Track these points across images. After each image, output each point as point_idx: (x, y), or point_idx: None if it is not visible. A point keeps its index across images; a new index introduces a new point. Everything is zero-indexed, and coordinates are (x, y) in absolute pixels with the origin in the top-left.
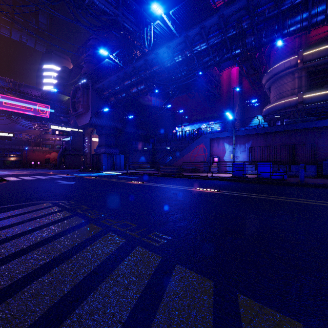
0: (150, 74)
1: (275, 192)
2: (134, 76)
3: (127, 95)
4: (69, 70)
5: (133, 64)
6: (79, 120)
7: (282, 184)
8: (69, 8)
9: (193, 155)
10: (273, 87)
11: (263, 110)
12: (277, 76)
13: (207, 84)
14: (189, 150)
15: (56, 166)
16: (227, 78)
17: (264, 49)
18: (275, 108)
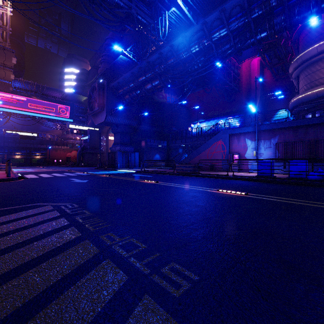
0: (165, 68)
1: (321, 197)
2: (148, 72)
3: (142, 91)
4: (88, 72)
5: (147, 59)
6: (95, 119)
7: (323, 186)
8: (82, 3)
9: (211, 152)
10: (302, 76)
11: (289, 102)
12: (307, 62)
13: (225, 77)
14: (206, 147)
15: (75, 164)
16: (247, 70)
17: (291, 34)
18: (306, 99)
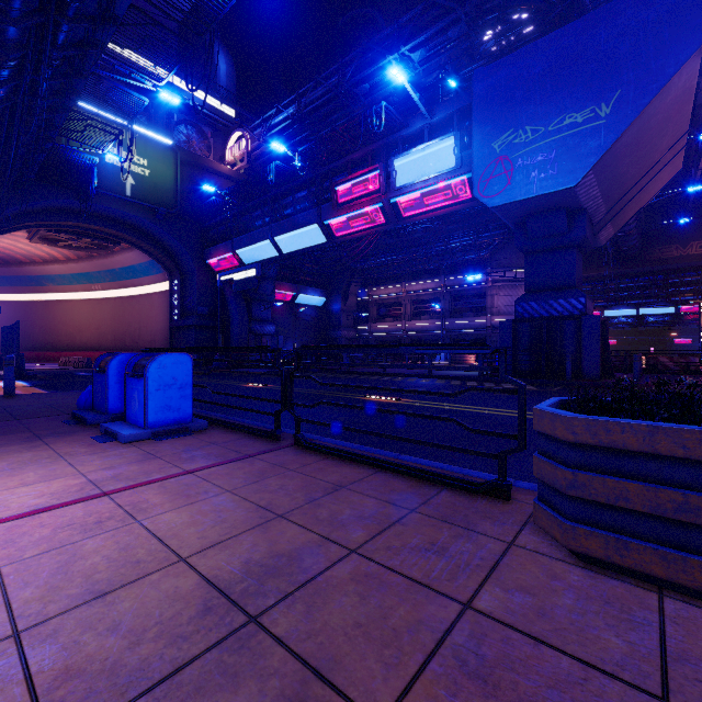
0: None
1: None
2: None
3: None
4: None
5: None
6: None
7: None
8: None
9: None
10: None
11: None
12: None
13: None
14: None
15: None
16: None
17: None
18: None
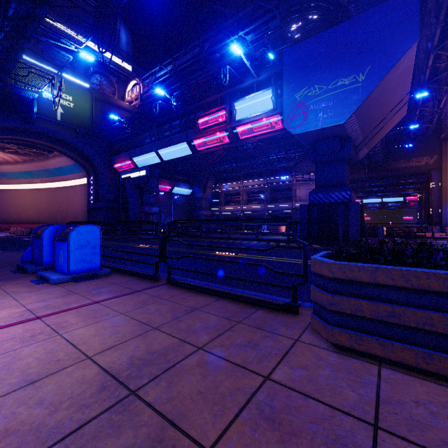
0: None
1: None
2: None
3: None
4: None
5: None
6: None
7: None
8: None
9: None
10: None
11: None
12: None
13: None
14: None
15: None
16: None
17: None
18: None
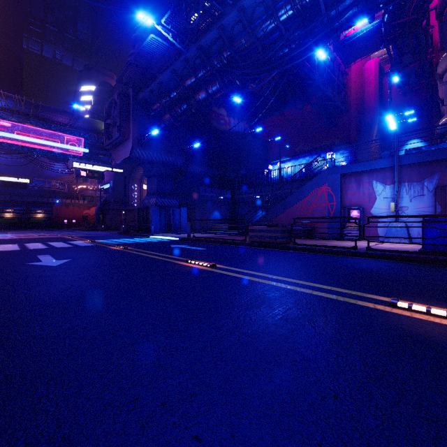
0: (230, 57)
1: None
2: (200, 68)
3: (190, 104)
4: (111, 87)
5: (198, 42)
6: (117, 154)
7: None
8: None
9: (308, 205)
10: None
11: (439, 122)
12: None
13: (325, 86)
14: (299, 197)
15: (94, 226)
16: (357, 79)
17: (441, 7)
18: None
